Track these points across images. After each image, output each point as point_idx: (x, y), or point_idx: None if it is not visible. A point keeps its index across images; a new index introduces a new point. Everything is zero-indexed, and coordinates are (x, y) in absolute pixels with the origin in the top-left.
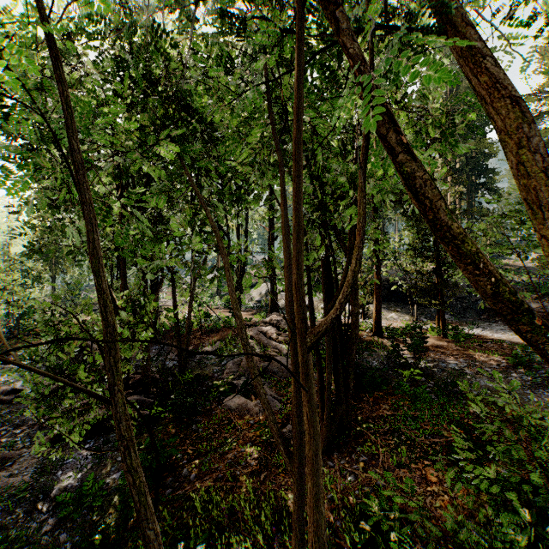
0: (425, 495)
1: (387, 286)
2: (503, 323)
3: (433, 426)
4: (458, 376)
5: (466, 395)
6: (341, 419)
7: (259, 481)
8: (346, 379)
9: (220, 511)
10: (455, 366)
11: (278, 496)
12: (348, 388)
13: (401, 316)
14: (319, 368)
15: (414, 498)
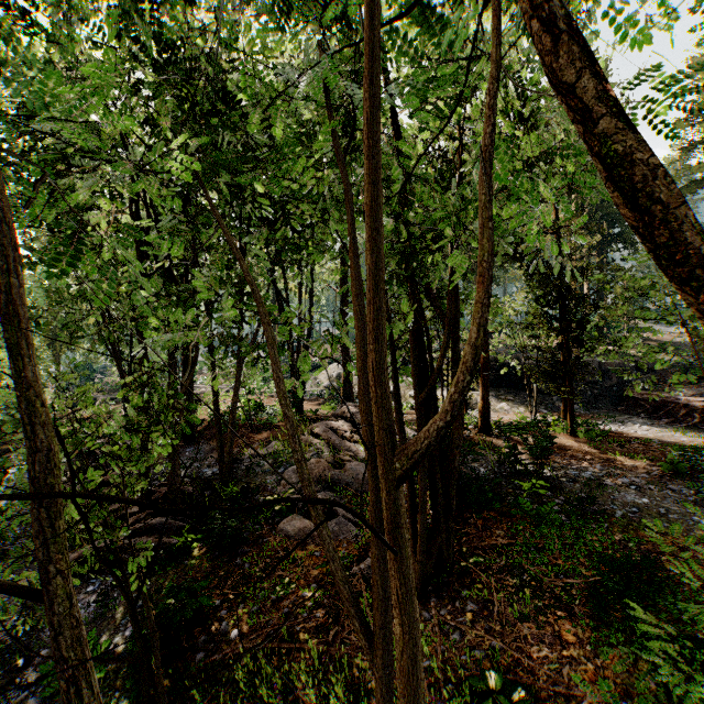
0: (561, 662)
1: (495, 368)
2: (648, 416)
3: (566, 561)
4: (595, 488)
5: (608, 516)
6: (440, 552)
7: (327, 641)
8: (447, 496)
9: (272, 686)
10: (590, 475)
11: (353, 663)
12: (450, 508)
13: (513, 407)
14: (410, 481)
15: (545, 667)
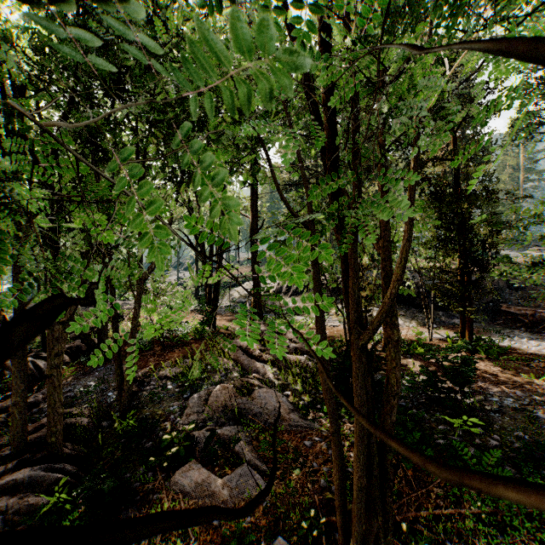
0: None
1: None
2: (528, 330)
3: None
4: (528, 423)
5: None
6: (377, 540)
7: None
8: (383, 460)
9: None
10: (513, 403)
11: None
12: (387, 477)
13: (406, 322)
14: (336, 447)
15: None
